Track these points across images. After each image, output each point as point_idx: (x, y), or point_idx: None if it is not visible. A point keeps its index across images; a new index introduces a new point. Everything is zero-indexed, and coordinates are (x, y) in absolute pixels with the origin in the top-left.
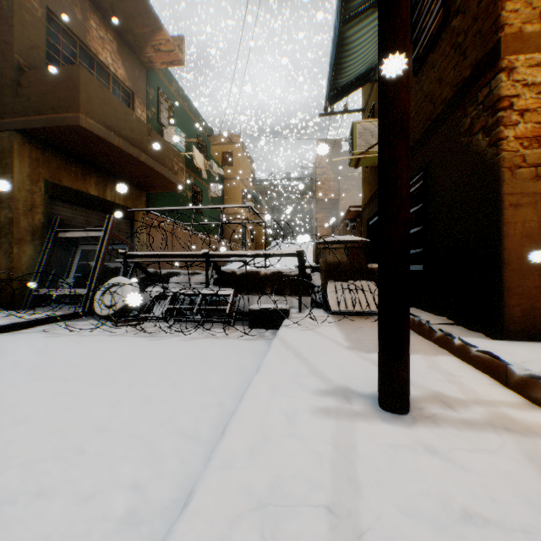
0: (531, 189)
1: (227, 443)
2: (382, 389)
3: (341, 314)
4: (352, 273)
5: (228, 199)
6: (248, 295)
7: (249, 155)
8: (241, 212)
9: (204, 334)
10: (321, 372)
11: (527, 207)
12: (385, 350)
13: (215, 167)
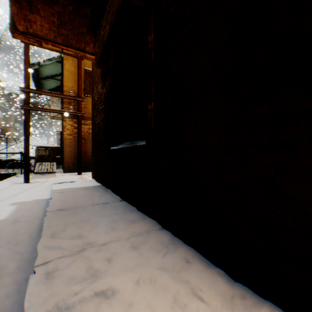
0: (69, 144)
1: None
2: (24, 179)
3: (39, 173)
4: (49, 159)
5: None
6: None
7: None
8: None
9: None
10: (16, 181)
11: (69, 147)
12: (25, 173)
13: None
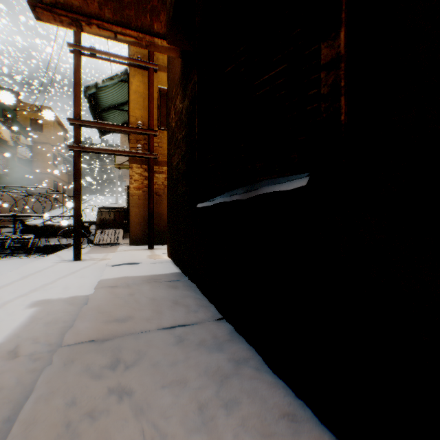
0: (138, 202)
1: (23, 267)
2: (74, 256)
3: (100, 245)
4: (114, 225)
5: (39, 160)
6: (48, 238)
7: (62, 123)
8: (53, 172)
9: (14, 258)
10: (64, 258)
11: (137, 207)
12: (74, 246)
13: (23, 139)
